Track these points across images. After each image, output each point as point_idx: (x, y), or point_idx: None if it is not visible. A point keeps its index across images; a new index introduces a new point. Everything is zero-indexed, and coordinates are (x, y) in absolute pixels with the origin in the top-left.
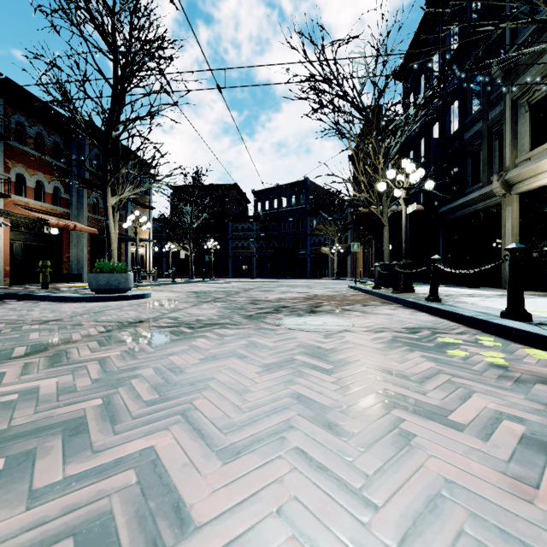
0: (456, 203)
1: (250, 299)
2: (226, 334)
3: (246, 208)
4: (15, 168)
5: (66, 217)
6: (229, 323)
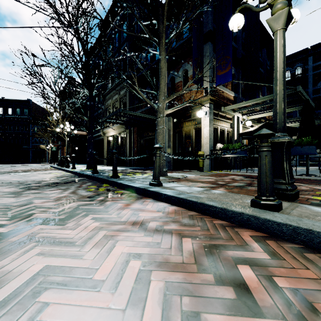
0: (96, 135)
1: None
2: None
3: None
4: None
5: None
6: None
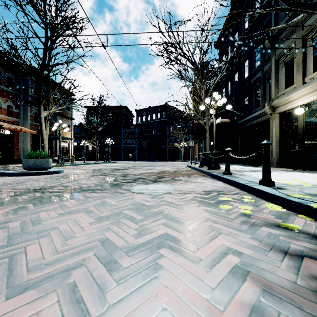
0: (247, 118)
1: (124, 174)
2: (91, 196)
3: (132, 120)
4: None
5: (16, 124)
6: (99, 189)
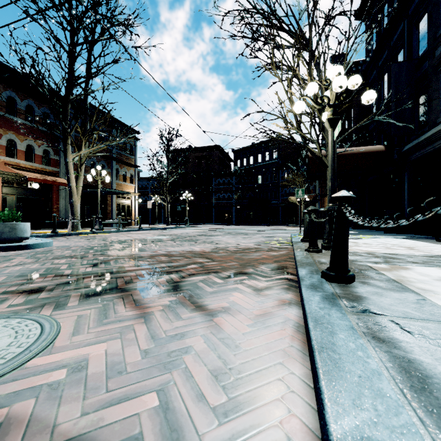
0: (424, 136)
1: (127, 254)
2: None
3: (229, 166)
4: (7, 135)
5: (55, 175)
6: None
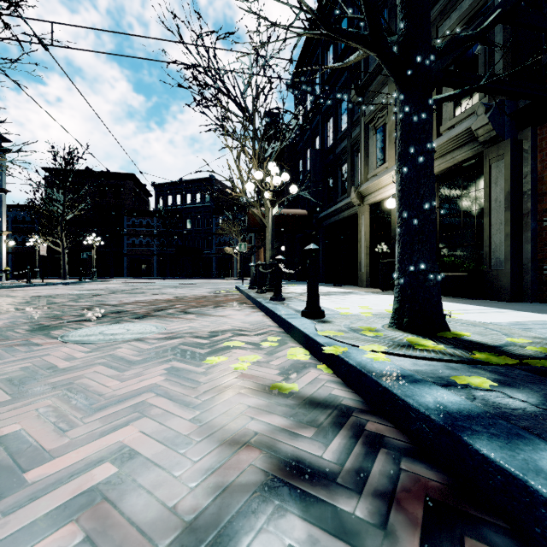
0: (330, 210)
1: (94, 303)
2: None
3: (147, 202)
4: None
5: None
6: None
